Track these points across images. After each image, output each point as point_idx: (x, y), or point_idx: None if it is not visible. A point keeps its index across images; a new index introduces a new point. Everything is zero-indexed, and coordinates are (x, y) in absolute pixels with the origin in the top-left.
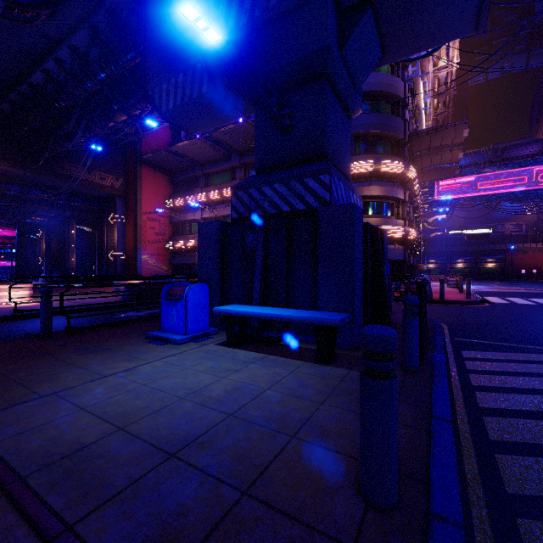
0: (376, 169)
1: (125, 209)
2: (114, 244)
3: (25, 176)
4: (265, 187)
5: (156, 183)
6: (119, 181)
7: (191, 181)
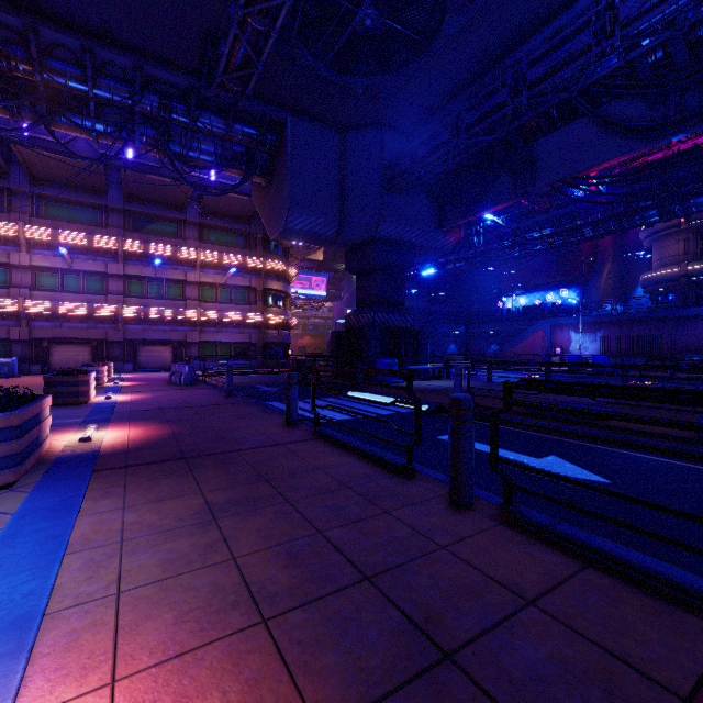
0: (286, 270)
1: None
2: None
3: None
4: (391, 314)
5: None
6: None
7: None
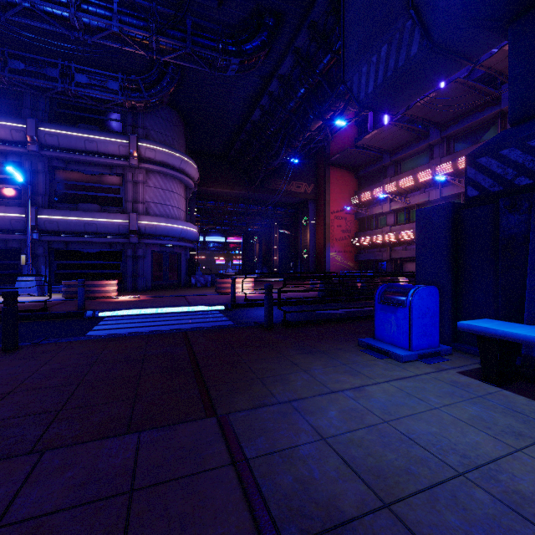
0: None
1: (316, 211)
2: (306, 244)
3: (248, 195)
4: None
5: (342, 182)
6: (310, 186)
7: (377, 172)
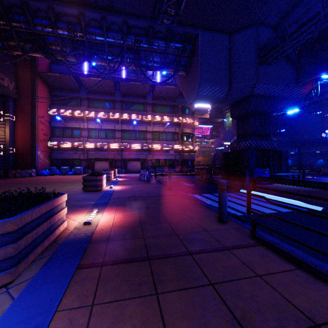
0: (193, 122)
1: (15, 109)
2: (1, 139)
3: None
4: (262, 141)
5: (43, 94)
6: (12, 83)
7: (72, 99)
